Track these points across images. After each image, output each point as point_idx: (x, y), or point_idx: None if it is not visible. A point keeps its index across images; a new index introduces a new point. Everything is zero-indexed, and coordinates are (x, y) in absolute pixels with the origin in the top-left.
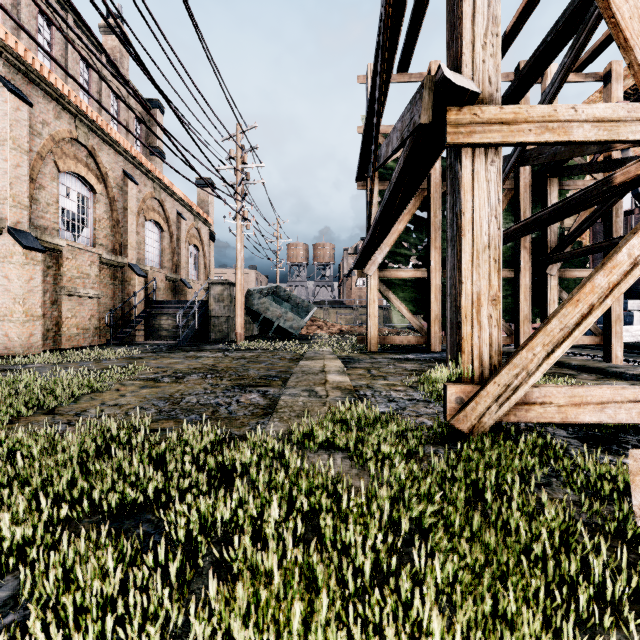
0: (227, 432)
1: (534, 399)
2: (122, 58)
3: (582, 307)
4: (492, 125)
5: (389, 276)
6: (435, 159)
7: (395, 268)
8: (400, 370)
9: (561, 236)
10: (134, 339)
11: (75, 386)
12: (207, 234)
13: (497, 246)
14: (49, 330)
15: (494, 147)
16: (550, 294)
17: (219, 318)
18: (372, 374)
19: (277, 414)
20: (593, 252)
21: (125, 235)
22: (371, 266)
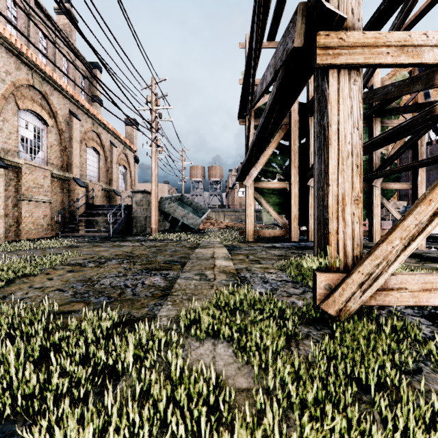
0: (127, 314)
1: (392, 285)
2: (71, 32)
3: (434, 206)
4: (356, 48)
5: (261, 187)
6: (302, 87)
7: (266, 181)
8: (270, 256)
9: (382, 159)
10: (77, 232)
11: (10, 271)
12: (132, 158)
13: (359, 154)
14: (11, 226)
15: (356, 69)
16: (375, 200)
17: (140, 217)
18: (250, 259)
19: (171, 297)
20: (407, 170)
21: (71, 157)
22: (248, 179)
